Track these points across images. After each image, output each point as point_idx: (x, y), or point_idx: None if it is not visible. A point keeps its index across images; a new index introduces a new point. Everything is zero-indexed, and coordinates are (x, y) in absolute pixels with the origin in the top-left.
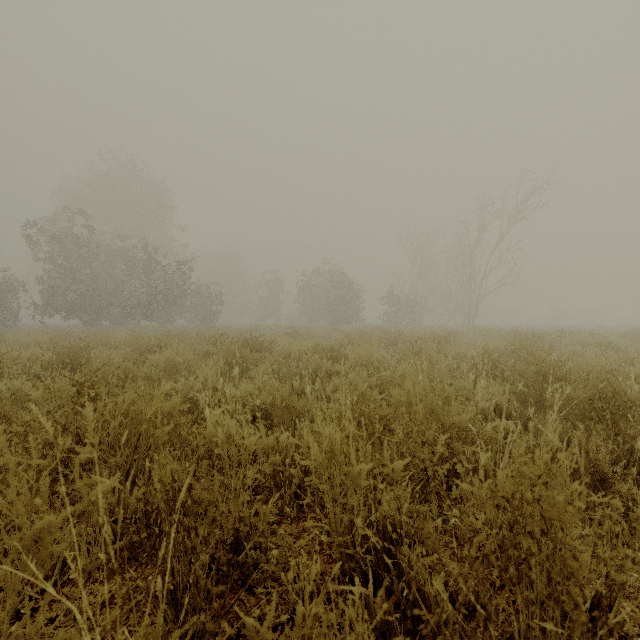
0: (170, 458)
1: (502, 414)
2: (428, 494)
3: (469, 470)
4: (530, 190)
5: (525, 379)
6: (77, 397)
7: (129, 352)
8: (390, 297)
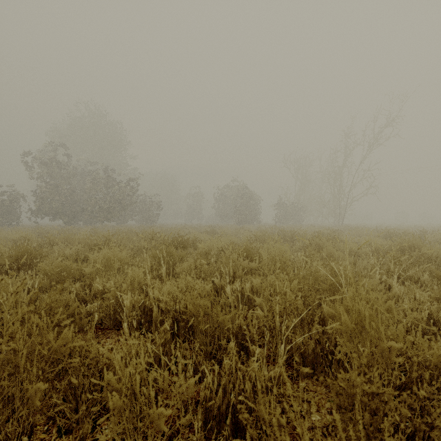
0: None
1: (435, 324)
2: None
3: None
4: (386, 124)
5: None
6: None
7: (80, 248)
8: (280, 204)
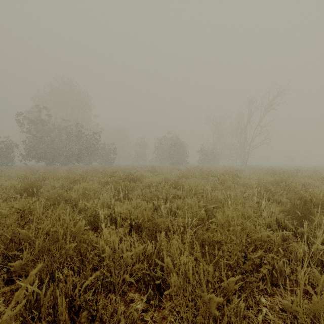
0: (71, 272)
1: (280, 225)
2: (244, 287)
3: (270, 270)
4: (276, 94)
5: (293, 203)
6: (20, 220)
7: (65, 182)
8: (202, 150)
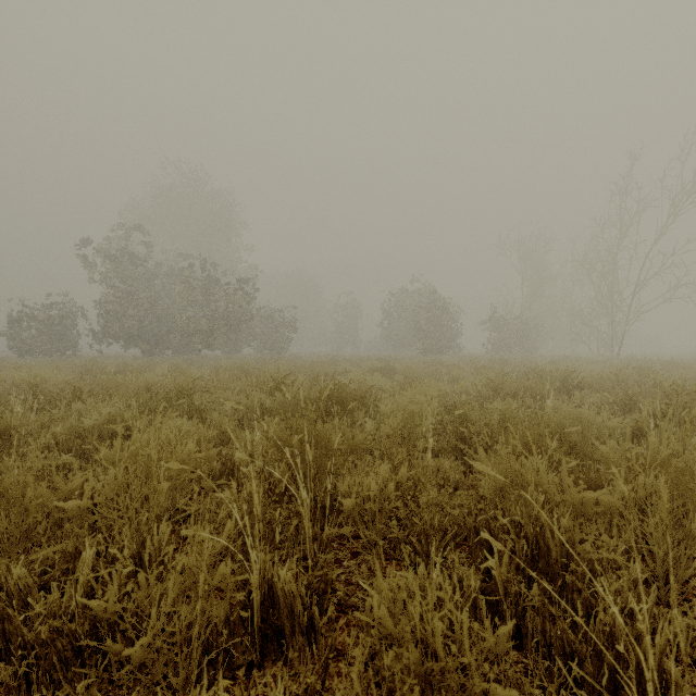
0: None
1: None
2: None
3: None
4: None
5: None
6: None
7: (121, 411)
8: (497, 320)
